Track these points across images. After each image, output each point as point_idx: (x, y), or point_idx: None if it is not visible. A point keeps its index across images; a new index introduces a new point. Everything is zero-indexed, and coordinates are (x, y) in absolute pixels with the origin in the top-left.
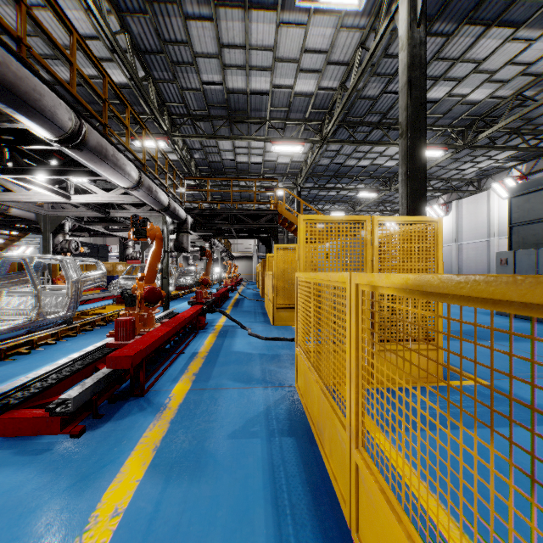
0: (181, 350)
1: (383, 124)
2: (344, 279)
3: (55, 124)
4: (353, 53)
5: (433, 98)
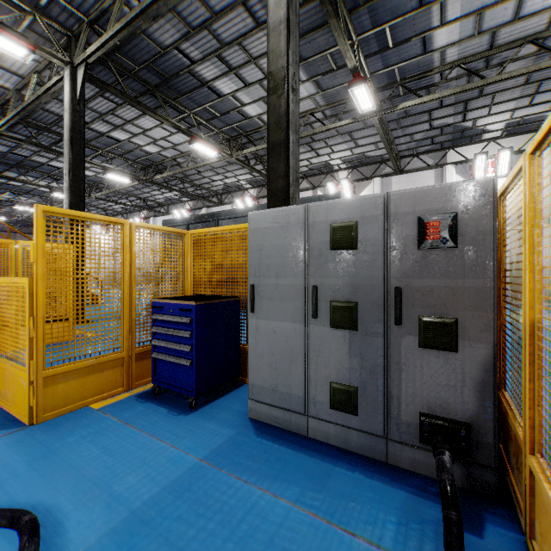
0: None
1: None
2: None
3: None
4: (29, 72)
5: (117, 138)
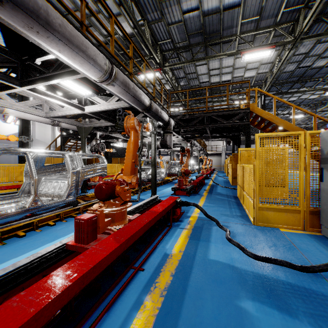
0: (141, 264)
1: None
2: None
3: None
4: None
5: None
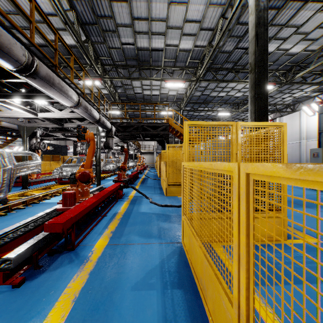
0: (105, 214)
1: (235, 69)
2: (231, 168)
3: (12, 57)
4: (217, 22)
5: None
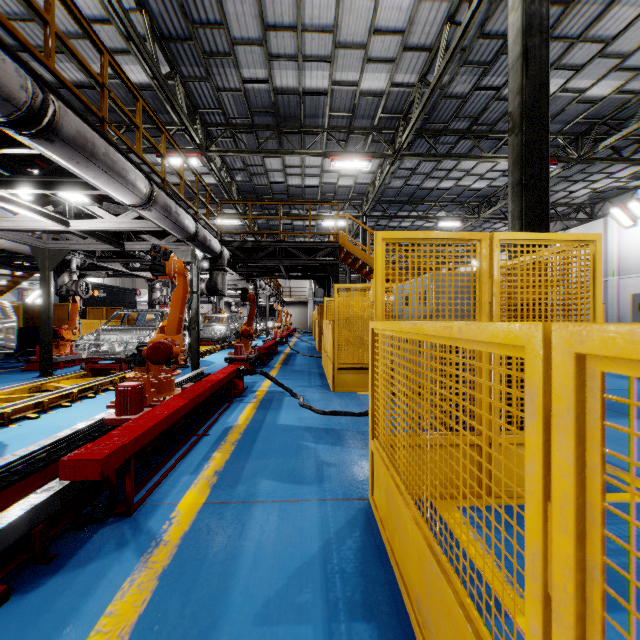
0: (205, 431)
1: (474, 132)
2: (518, 338)
3: None
4: (438, 33)
5: None
